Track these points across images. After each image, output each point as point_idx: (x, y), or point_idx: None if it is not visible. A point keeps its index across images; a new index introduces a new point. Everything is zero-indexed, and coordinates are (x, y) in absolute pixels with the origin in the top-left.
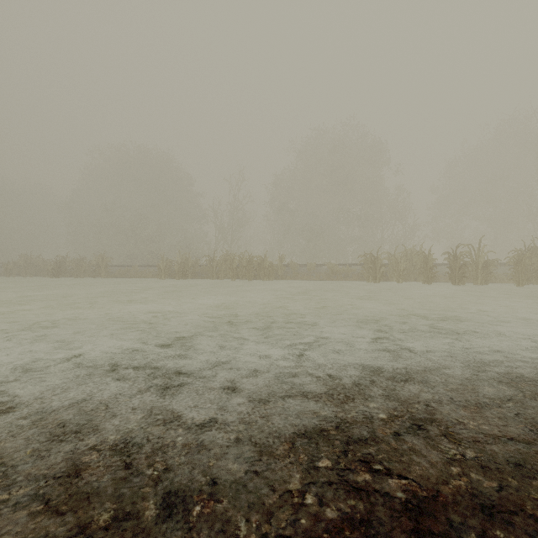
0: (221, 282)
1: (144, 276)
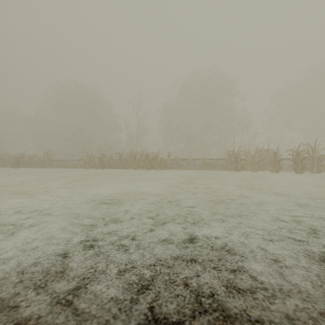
0: (127, 171)
1: (75, 167)
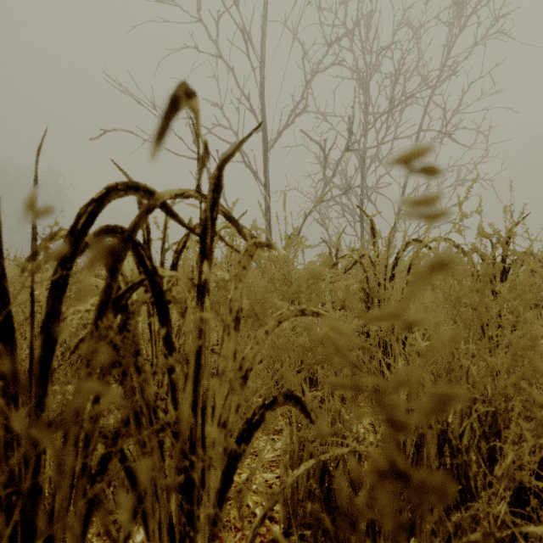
0: None
1: None
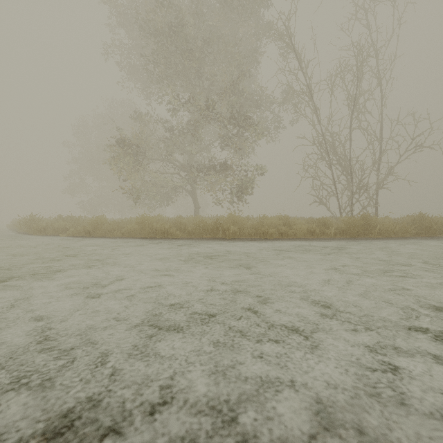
0: None
1: None
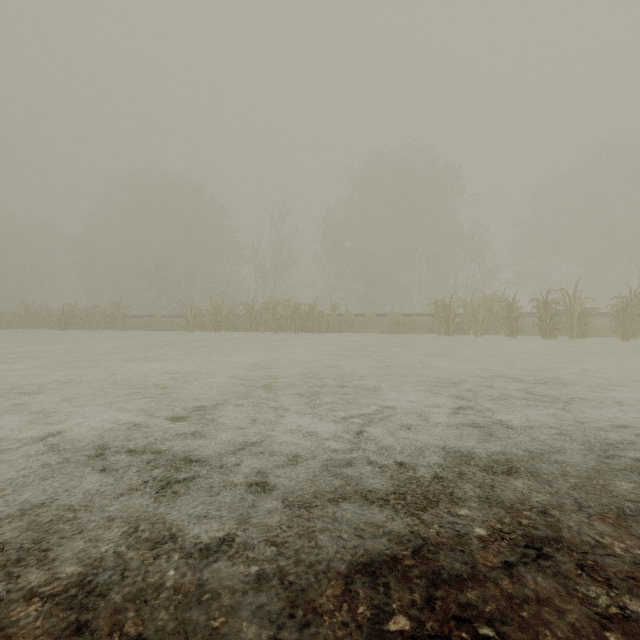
0: (261, 336)
1: (168, 329)
